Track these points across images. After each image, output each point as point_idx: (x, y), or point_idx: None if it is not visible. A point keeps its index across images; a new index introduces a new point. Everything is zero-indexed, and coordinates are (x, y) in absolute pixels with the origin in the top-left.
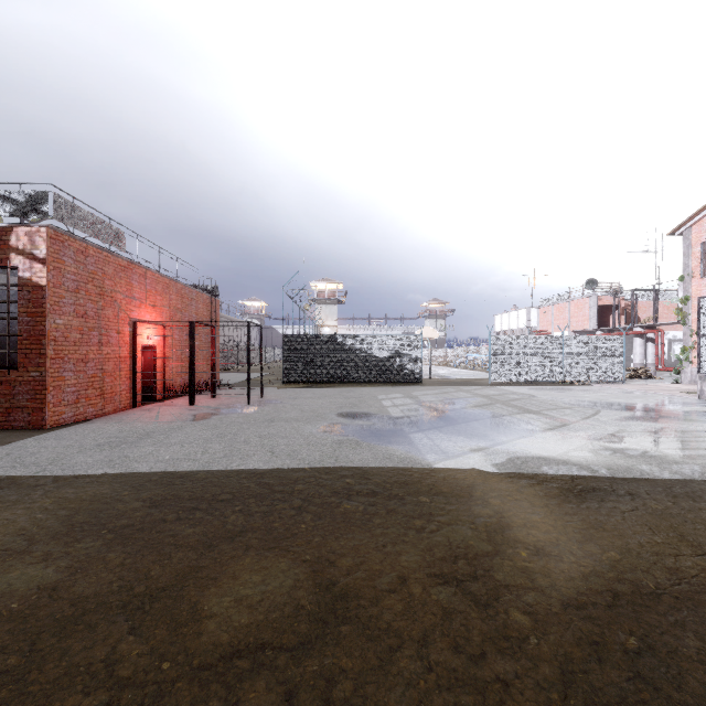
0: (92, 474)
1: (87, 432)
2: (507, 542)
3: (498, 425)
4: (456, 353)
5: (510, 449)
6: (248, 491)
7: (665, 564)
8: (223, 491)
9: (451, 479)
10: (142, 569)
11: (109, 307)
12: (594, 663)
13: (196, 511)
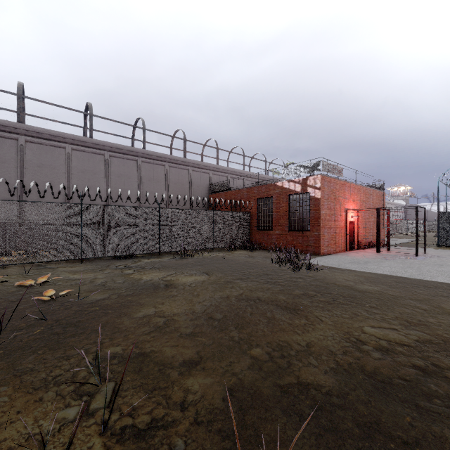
0: (359, 270)
1: (339, 258)
2: None
3: None
4: None
5: None
6: (443, 287)
7: None
8: (428, 284)
9: None
10: (409, 294)
11: (337, 204)
12: None
13: (419, 287)
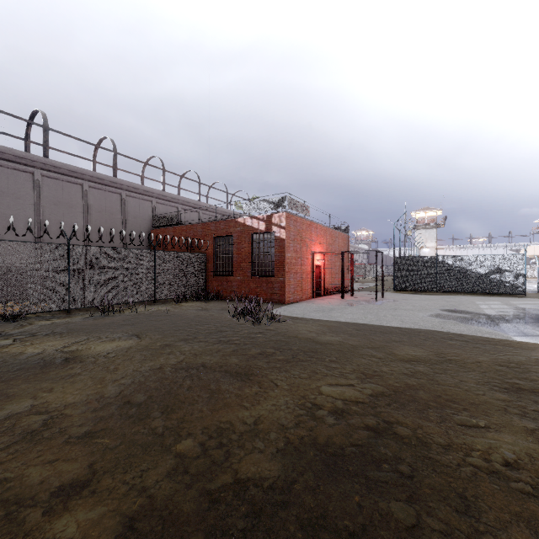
0: (323, 319)
1: (304, 306)
2: None
3: None
4: None
5: None
6: (396, 332)
7: None
8: (384, 330)
9: (523, 343)
10: (367, 343)
11: (304, 246)
12: None
13: (376, 334)
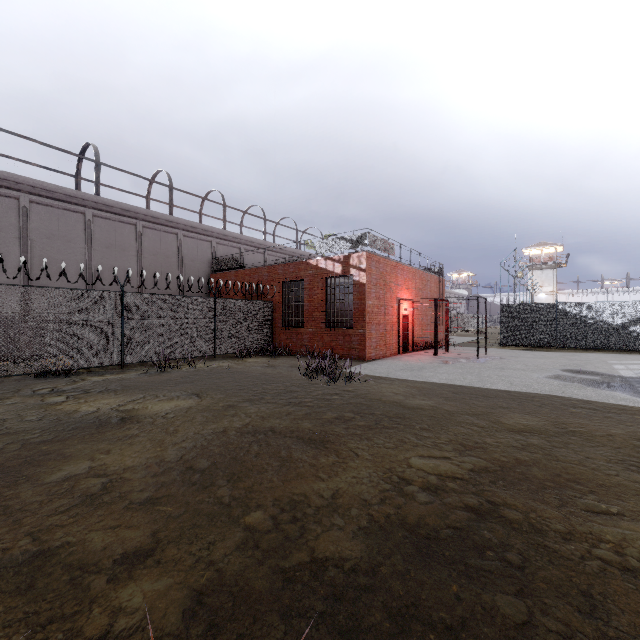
0: (411, 380)
1: (389, 364)
2: None
3: None
4: None
5: None
6: (503, 396)
7: None
8: (487, 394)
9: None
10: (466, 408)
11: (388, 292)
12: None
13: (478, 398)
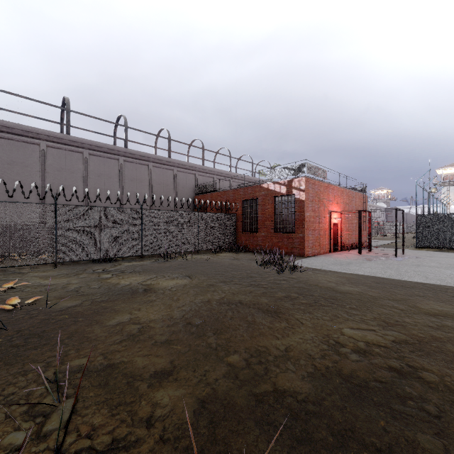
0: (341, 272)
1: (322, 259)
2: None
3: None
4: None
5: None
6: (419, 287)
7: None
8: (405, 285)
9: None
10: (387, 295)
11: (321, 206)
12: None
13: (397, 287)
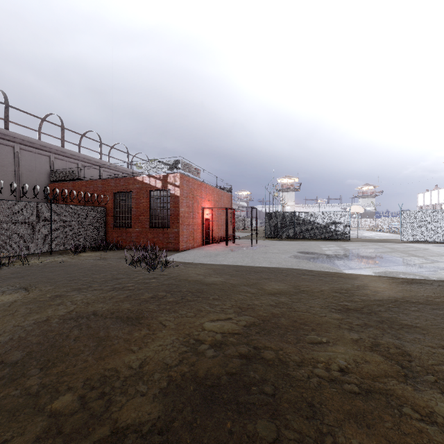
0: (210, 263)
1: (195, 252)
2: (364, 289)
3: (388, 260)
4: (382, 222)
5: (387, 268)
6: (266, 271)
7: (427, 299)
8: (257, 270)
9: (349, 274)
10: (244, 281)
11: (195, 202)
12: (376, 306)
13: (251, 273)
